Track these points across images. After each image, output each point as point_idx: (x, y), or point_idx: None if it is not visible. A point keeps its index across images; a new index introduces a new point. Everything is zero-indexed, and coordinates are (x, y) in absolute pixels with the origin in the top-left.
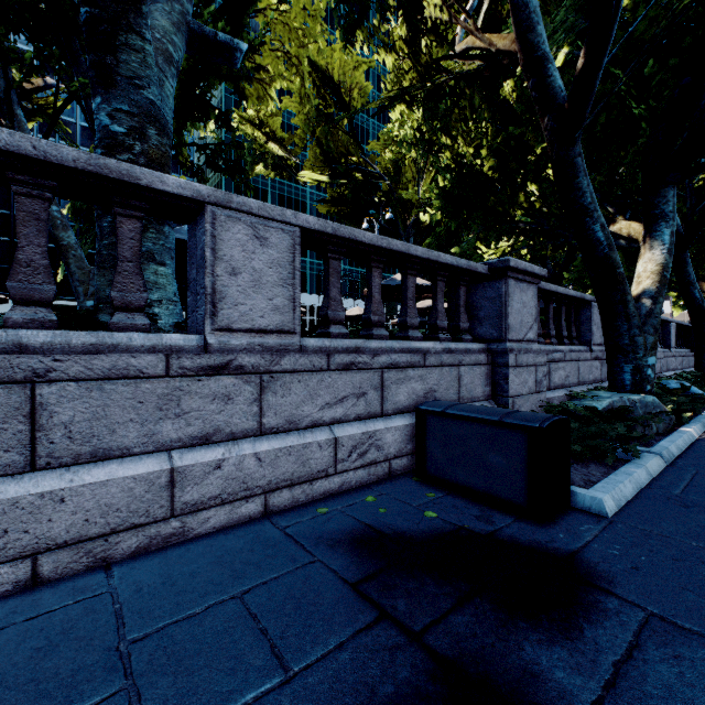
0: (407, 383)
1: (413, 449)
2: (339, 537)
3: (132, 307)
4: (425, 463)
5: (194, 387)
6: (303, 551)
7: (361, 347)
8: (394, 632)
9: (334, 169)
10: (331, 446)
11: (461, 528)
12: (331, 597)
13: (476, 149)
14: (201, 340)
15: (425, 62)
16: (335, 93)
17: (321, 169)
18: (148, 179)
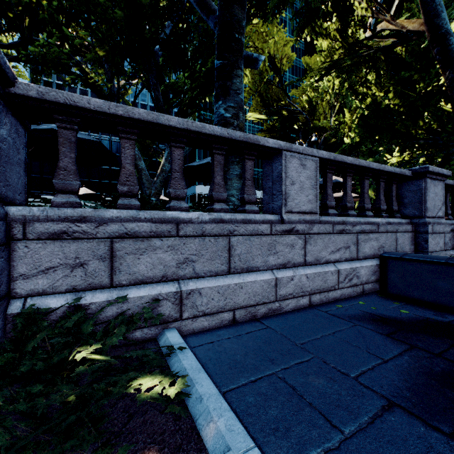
0: (369, 242)
1: (374, 280)
2: (360, 317)
3: (251, 202)
4: (387, 286)
5: (280, 240)
6: (346, 321)
7: (345, 221)
8: (424, 353)
9: (269, 110)
10: (336, 274)
11: (428, 318)
12: (378, 338)
13: (384, 93)
14: (279, 217)
15: (351, 42)
16: (271, 62)
17: (260, 111)
18: (262, 141)
